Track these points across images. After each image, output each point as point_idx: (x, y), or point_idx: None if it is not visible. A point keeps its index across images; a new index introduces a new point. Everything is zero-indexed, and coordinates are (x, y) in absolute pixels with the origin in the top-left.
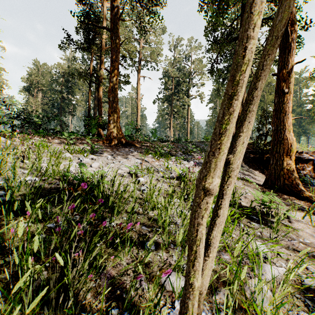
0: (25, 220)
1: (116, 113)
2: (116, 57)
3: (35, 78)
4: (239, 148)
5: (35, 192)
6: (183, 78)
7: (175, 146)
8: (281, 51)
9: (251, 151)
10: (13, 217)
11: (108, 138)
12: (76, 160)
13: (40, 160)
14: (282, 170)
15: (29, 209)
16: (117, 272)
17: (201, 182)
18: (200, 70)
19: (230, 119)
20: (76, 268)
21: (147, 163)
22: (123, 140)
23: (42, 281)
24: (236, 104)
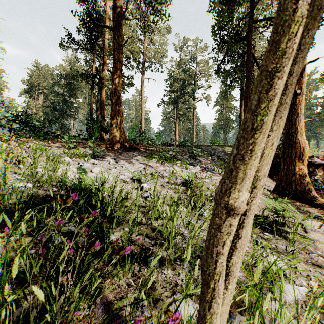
0: (0, 239)
1: (119, 116)
2: (119, 58)
3: (36, 80)
4: (266, 151)
5: (28, 200)
6: (188, 80)
7: (181, 150)
8: None
9: None
10: (0, 229)
11: (111, 142)
12: (75, 164)
13: (36, 165)
14: (293, 175)
15: (10, 223)
16: (116, 295)
17: (222, 197)
18: (206, 71)
19: (267, 107)
20: (64, 296)
21: (152, 168)
22: (127, 143)
23: (22, 313)
24: (276, 85)
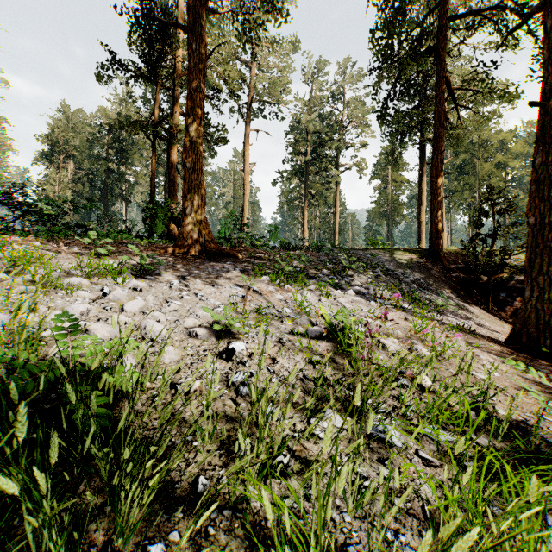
0: None
1: (198, 193)
2: (199, 83)
3: (60, 135)
4: None
5: None
6: (326, 134)
7: (315, 258)
8: (549, 52)
9: (462, 268)
10: None
11: (182, 243)
12: (93, 292)
13: None
14: None
15: None
16: None
17: None
18: (358, 118)
19: None
20: None
21: (259, 295)
22: (213, 245)
23: None
24: None
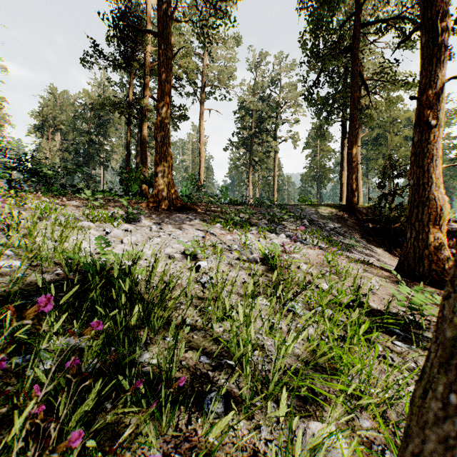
0: None
1: (167, 161)
2: (167, 76)
3: (50, 112)
4: None
5: (11, 289)
6: (267, 113)
7: (257, 211)
8: (424, 61)
9: (371, 219)
10: None
11: (155, 199)
12: (99, 232)
13: (31, 232)
14: (426, 247)
15: None
16: None
17: None
18: (293, 99)
19: None
20: None
21: (214, 236)
22: (178, 201)
23: None
24: None
